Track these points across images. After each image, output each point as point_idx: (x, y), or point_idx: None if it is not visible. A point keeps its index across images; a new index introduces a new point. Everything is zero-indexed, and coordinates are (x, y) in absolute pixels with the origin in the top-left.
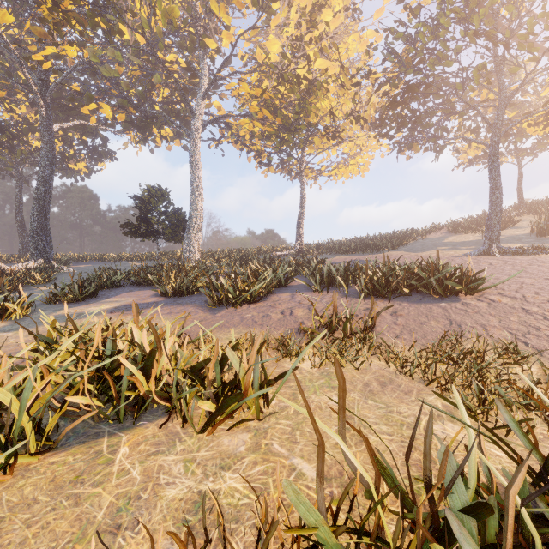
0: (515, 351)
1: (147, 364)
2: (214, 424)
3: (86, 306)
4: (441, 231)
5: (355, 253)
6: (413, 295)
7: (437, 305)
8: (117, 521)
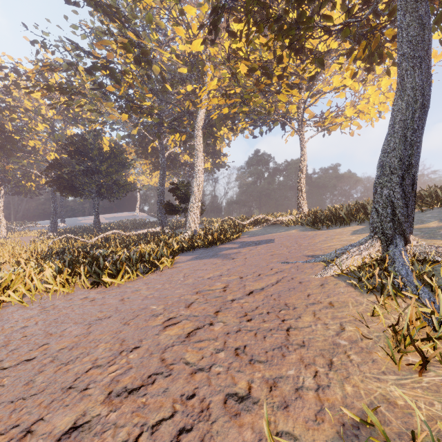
0: None
1: None
2: None
3: None
4: None
5: (320, 225)
6: None
7: None
8: None
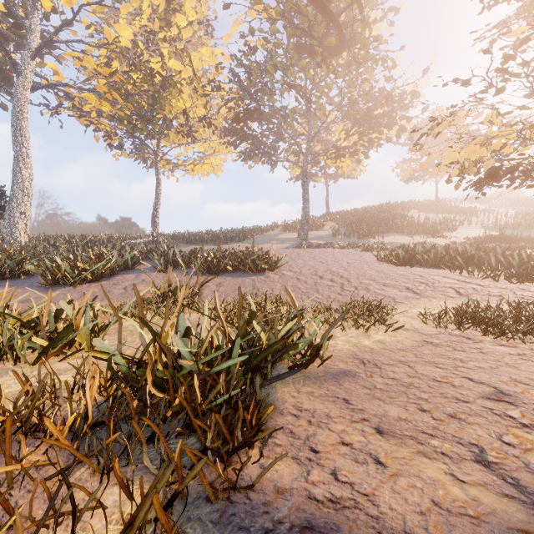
0: (280, 299)
1: None
2: (47, 356)
3: None
4: (278, 229)
5: (208, 244)
6: (237, 272)
7: (249, 278)
8: None
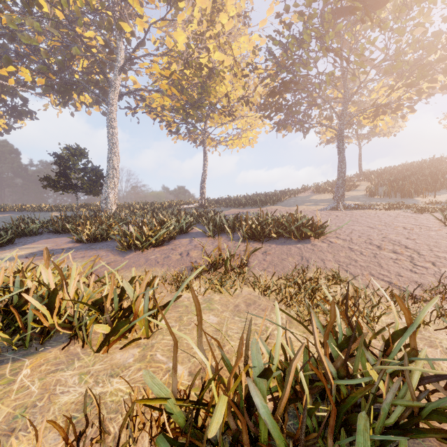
0: (338, 276)
1: (51, 300)
2: (109, 343)
3: (1, 253)
4: (308, 191)
5: (246, 207)
6: (280, 239)
7: (294, 246)
8: (12, 426)
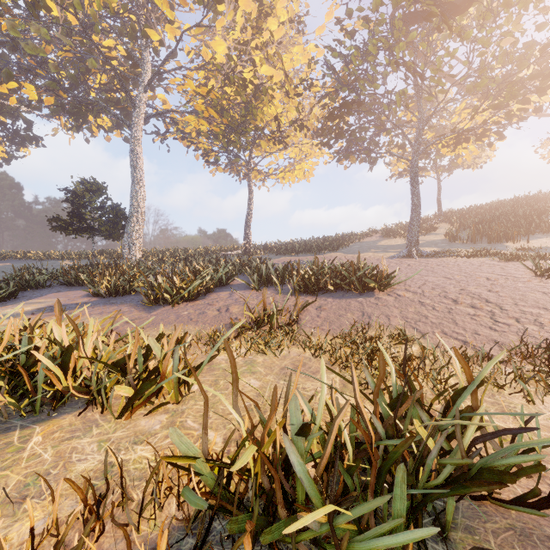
0: (404, 335)
1: (65, 359)
2: (132, 408)
3: (2, 308)
4: (376, 235)
5: (300, 254)
6: (338, 292)
7: (355, 300)
8: (23, 493)
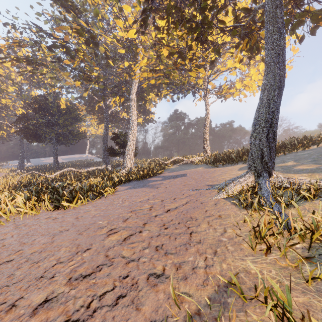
0: None
1: None
2: None
3: None
4: None
5: (219, 164)
6: None
7: None
8: None
